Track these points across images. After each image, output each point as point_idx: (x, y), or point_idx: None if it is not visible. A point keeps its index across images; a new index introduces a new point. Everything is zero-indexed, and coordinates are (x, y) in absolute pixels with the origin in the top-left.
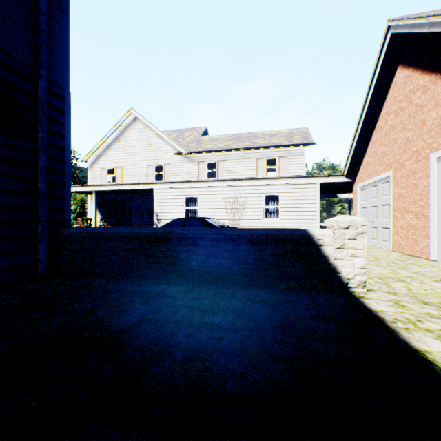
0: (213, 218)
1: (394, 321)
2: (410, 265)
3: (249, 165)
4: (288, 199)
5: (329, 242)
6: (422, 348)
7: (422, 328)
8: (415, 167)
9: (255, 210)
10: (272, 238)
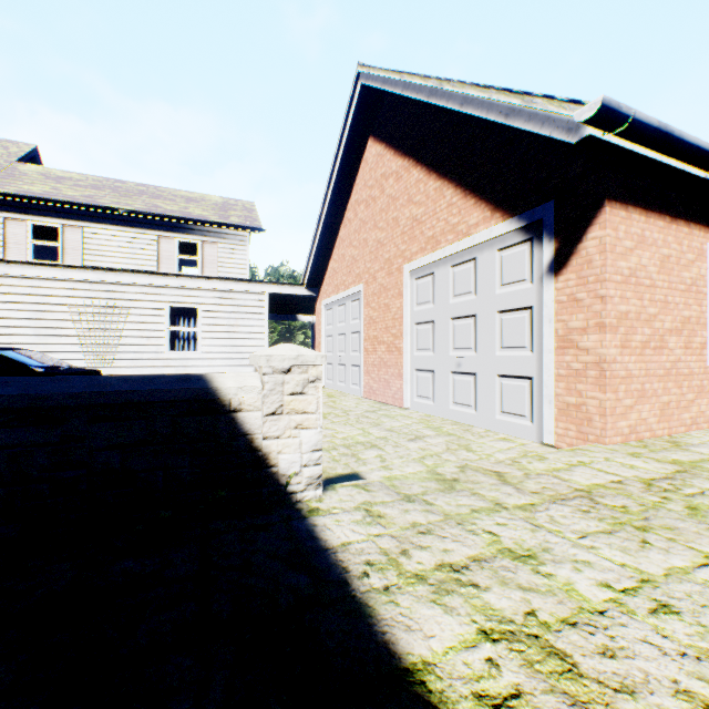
0: (27, 350)
1: (366, 571)
2: (383, 418)
3: (143, 247)
4: (216, 316)
5: (255, 401)
6: (419, 654)
7: (411, 574)
8: (388, 282)
9: (149, 334)
10: (111, 403)
